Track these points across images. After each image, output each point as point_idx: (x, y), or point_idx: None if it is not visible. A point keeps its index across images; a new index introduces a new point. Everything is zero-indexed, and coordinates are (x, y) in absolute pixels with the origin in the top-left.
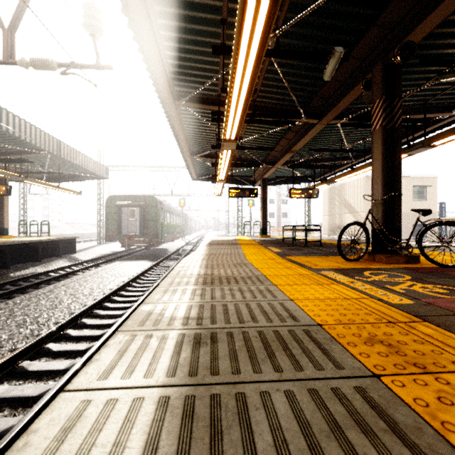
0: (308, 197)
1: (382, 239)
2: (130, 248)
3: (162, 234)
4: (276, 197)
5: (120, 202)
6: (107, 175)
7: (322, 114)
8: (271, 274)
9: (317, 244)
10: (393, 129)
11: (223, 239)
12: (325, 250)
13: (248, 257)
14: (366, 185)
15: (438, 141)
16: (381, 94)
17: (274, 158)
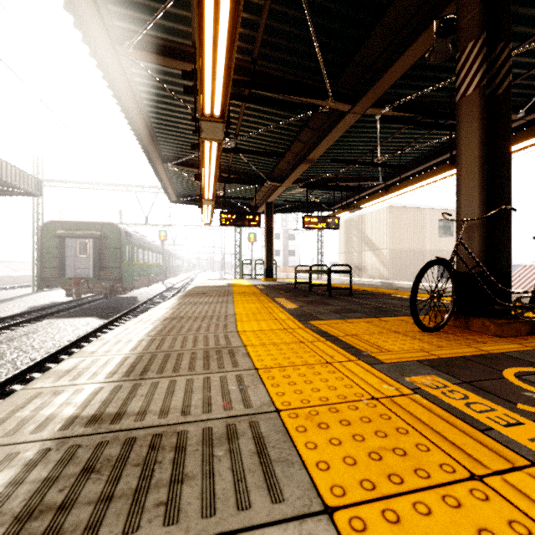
0: (327, 228)
1: (486, 291)
2: (81, 297)
3: (129, 276)
4: (282, 231)
5: (63, 231)
6: (39, 190)
7: (356, 97)
8: (296, 398)
9: (343, 291)
10: (494, 97)
11: (212, 284)
12: (364, 303)
13: (241, 325)
14: (389, 217)
15: (515, 144)
16: (479, 29)
17: (283, 173)
